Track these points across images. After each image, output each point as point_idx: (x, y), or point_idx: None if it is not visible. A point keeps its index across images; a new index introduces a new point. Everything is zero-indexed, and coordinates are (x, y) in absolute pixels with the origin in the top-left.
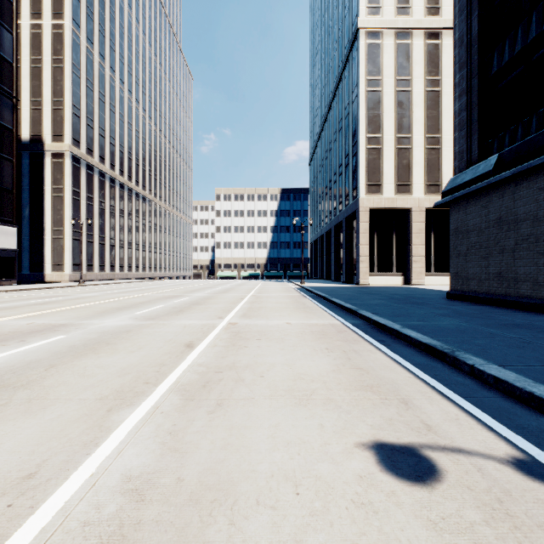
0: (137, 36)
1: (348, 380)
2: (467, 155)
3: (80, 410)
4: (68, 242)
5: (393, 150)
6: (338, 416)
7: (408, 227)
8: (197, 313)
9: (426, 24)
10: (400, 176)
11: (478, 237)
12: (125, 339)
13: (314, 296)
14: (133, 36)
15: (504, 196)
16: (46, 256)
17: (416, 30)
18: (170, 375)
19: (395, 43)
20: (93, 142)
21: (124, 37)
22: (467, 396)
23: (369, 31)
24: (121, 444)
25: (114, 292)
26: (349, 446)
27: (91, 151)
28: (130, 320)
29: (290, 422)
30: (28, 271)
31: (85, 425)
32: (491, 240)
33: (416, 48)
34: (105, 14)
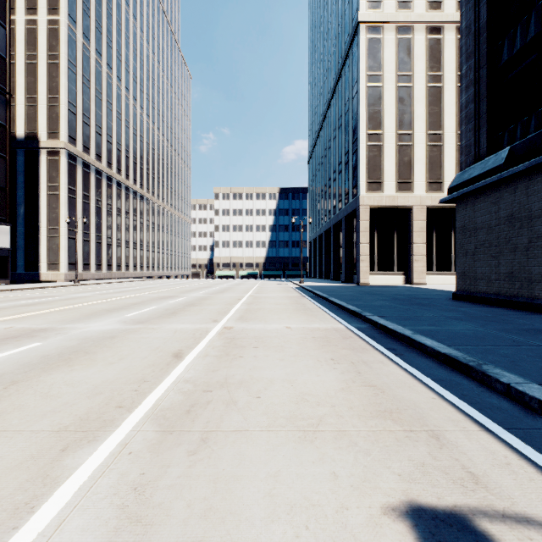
0: (134, 34)
1: (361, 402)
2: (474, 150)
3: (27, 449)
4: (64, 241)
5: (394, 147)
6: (355, 460)
7: (409, 225)
8: (191, 315)
9: (427, 18)
10: (401, 173)
11: (488, 235)
12: (107, 347)
13: (314, 296)
14: (130, 34)
15: (516, 192)
16: (41, 255)
17: (417, 24)
18: (149, 395)
19: (396, 38)
20: (90, 139)
21: (121, 34)
22: (511, 427)
23: (369, 25)
24: (65, 508)
25: (108, 292)
26: (375, 513)
27: (87, 149)
28: (118, 323)
29: (293, 468)
30: (23, 270)
31: (26, 474)
32: (502, 238)
33: (417, 43)
34: (102, 10)
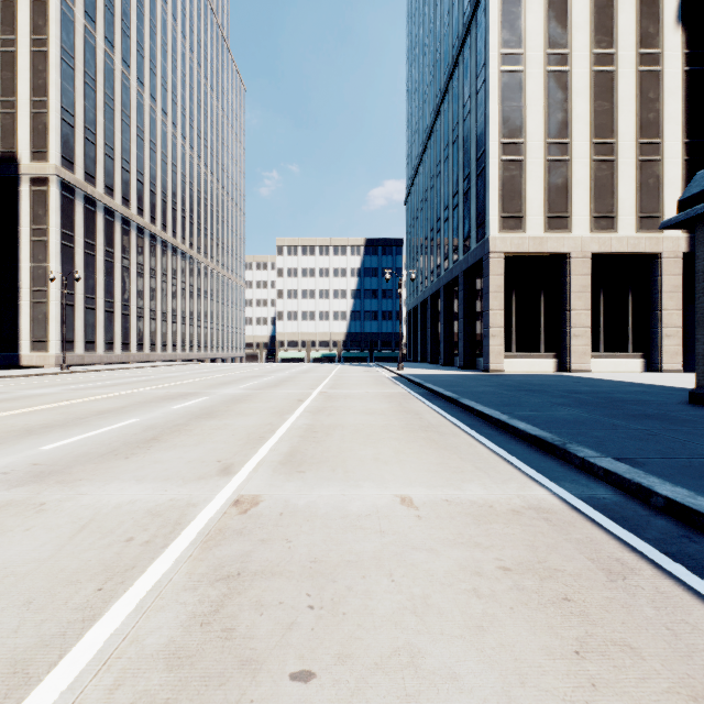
0: (164, 22)
1: None
2: None
3: None
4: (54, 308)
5: (541, 164)
6: None
7: (564, 283)
8: (183, 448)
9: None
10: (553, 203)
11: None
12: None
13: (429, 394)
14: (157, 21)
15: None
16: (22, 328)
17: None
18: None
19: None
20: (96, 164)
21: (144, 20)
22: None
23: None
24: None
25: (91, 386)
26: None
27: (92, 178)
28: None
29: None
30: None
31: None
32: None
33: (577, 5)
34: None
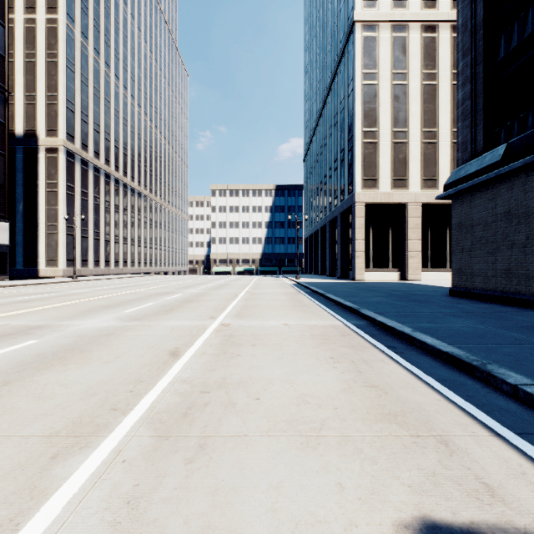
0: (132, 33)
1: (363, 404)
2: (471, 146)
3: (15, 456)
4: (62, 237)
5: (389, 145)
6: (361, 469)
7: (404, 222)
8: (188, 312)
9: (422, 17)
10: (397, 170)
11: (484, 231)
12: (103, 345)
13: (311, 292)
14: (128, 32)
15: (513, 188)
16: (40, 251)
17: (412, 23)
18: (145, 397)
19: (391, 36)
20: (88, 137)
21: (119, 33)
22: (522, 431)
23: (365, 23)
24: (52, 525)
25: (105, 288)
26: (387, 531)
27: (85, 146)
28: (114, 320)
29: (296, 479)
30: (22, 266)
31: (12, 486)
32: (499, 235)
33: (412, 42)
34: (100, 9)
